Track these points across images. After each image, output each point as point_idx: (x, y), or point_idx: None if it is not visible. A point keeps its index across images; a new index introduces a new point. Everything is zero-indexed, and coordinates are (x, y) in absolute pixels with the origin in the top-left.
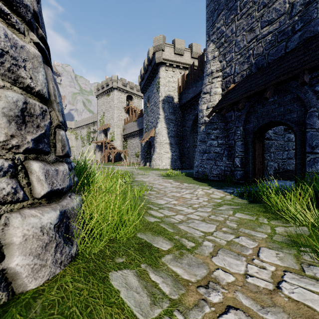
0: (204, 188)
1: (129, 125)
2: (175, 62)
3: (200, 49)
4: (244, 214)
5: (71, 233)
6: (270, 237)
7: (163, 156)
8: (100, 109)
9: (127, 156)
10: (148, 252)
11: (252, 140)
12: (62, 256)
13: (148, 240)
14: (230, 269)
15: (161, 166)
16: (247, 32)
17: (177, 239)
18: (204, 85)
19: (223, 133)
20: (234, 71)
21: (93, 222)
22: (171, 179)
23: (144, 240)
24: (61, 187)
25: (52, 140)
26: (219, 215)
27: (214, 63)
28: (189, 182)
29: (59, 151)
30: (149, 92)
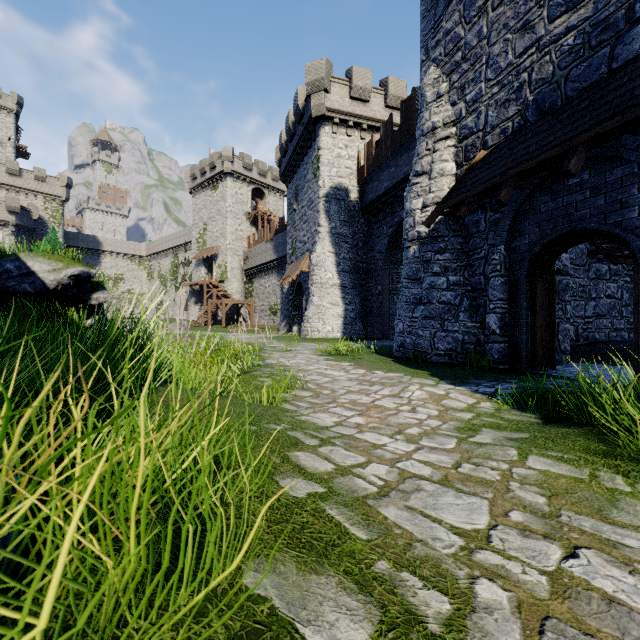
0: (424, 383)
1: (257, 250)
2: (351, 116)
3: (403, 88)
4: (552, 458)
5: None
6: None
7: (328, 312)
8: (198, 218)
9: (254, 312)
10: None
11: (529, 273)
12: None
13: (282, 604)
14: None
15: (323, 334)
16: (516, 33)
17: (385, 582)
18: (416, 157)
19: (460, 260)
20: (485, 121)
21: None
22: (346, 360)
23: (266, 607)
24: None
25: None
26: (484, 462)
27: (438, 108)
28: (386, 368)
29: None
30: (299, 180)
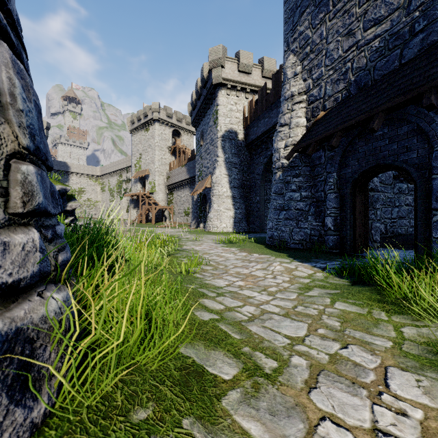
0: (283, 261)
1: (175, 172)
2: (239, 83)
3: (274, 65)
4: (349, 303)
5: (36, 370)
6: (397, 345)
7: (223, 214)
8: (135, 150)
9: (173, 214)
10: (198, 387)
11: (351, 191)
12: (0, 437)
13: (198, 359)
14: (345, 419)
15: (220, 229)
16: (343, 37)
17: (247, 355)
18: (280, 114)
19: (308, 181)
20: (324, 92)
21: (89, 341)
22: (235, 247)
23: (191, 360)
24: (12, 279)
25: (0, 181)
26: (310, 306)
27: (295, 82)
28: (260, 252)
29: (16, 204)
30: (204, 125)
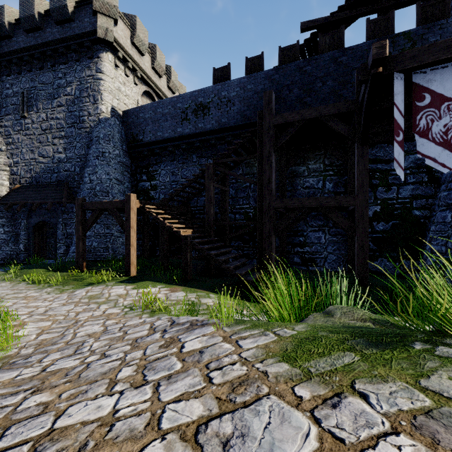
0: None
1: None
2: None
3: None
4: None
5: None
6: None
7: None
8: None
9: None
10: None
11: (33, 231)
12: None
13: None
14: None
15: None
16: (30, 151)
17: None
18: None
19: (11, 222)
20: (20, 173)
21: None
22: None
23: None
24: None
25: None
26: None
27: (1, 156)
28: None
29: None
30: None
